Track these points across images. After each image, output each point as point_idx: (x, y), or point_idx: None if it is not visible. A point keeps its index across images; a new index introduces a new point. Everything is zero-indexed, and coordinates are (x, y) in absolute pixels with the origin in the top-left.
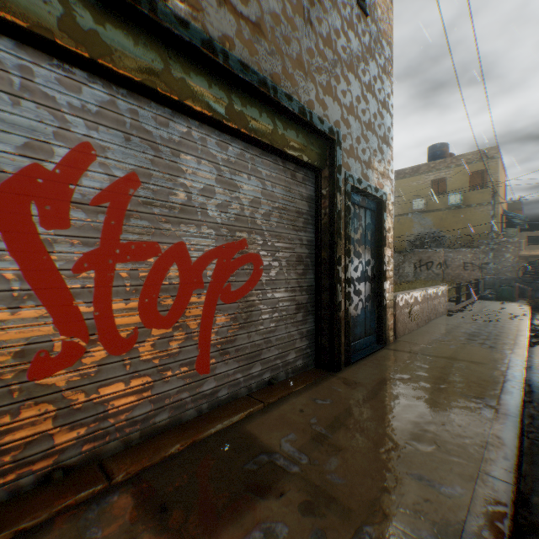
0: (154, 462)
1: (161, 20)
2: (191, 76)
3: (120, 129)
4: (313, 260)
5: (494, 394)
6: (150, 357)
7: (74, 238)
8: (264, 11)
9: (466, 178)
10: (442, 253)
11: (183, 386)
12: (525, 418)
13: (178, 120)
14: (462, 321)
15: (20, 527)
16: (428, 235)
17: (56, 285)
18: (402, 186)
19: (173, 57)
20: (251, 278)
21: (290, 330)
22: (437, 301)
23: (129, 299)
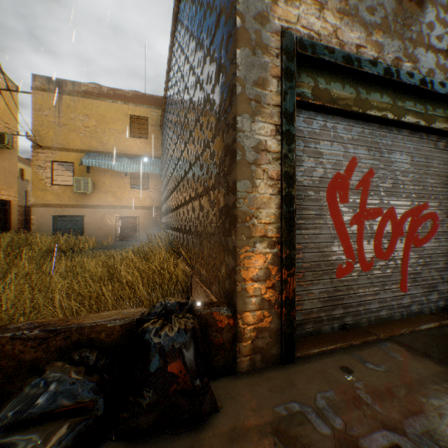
0: (394, 335)
1: (400, 79)
2: (404, 103)
3: (365, 145)
4: None
5: None
6: (377, 276)
7: (349, 208)
8: None
9: None
10: None
11: (392, 297)
12: None
13: (389, 131)
14: None
15: (350, 343)
16: None
17: (343, 231)
18: None
19: (396, 96)
20: (429, 230)
21: None
22: None
23: (368, 241)
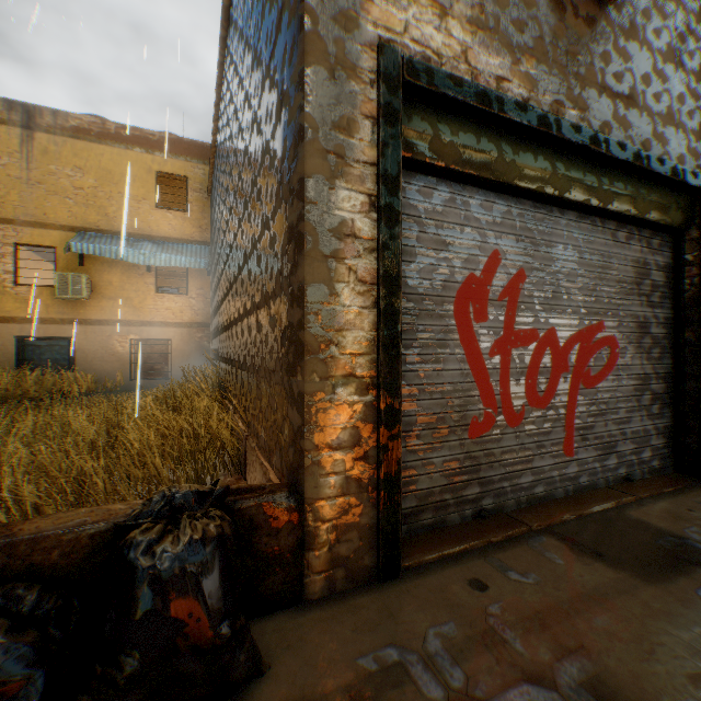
0: (554, 523)
1: (563, 135)
2: (570, 170)
3: (513, 233)
4: (669, 342)
5: None
6: (531, 433)
7: (488, 329)
8: (634, 78)
9: None
10: None
11: (553, 465)
12: None
13: (549, 212)
14: None
15: (489, 540)
16: None
17: (480, 366)
18: None
19: (557, 159)
20: (606, 362)
21: (644, 424)
22: None
23: (518, 379)
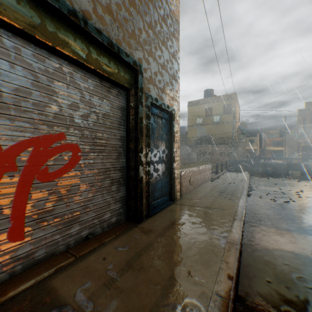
0: None
1: None
2: None
3: None
4: (125, 149)
5: (228, 230)
6: None
7: None
8: None
9: (222, 108)
10: (211, 147)
11: None
12: (243, 243)
13: None
14: (218, 184)
15: None
16: (204, 137)
17: None
18: (191, 110)
19: None
20: (70, 162)
21: (106, 198)
22: (205, 173)
23: None
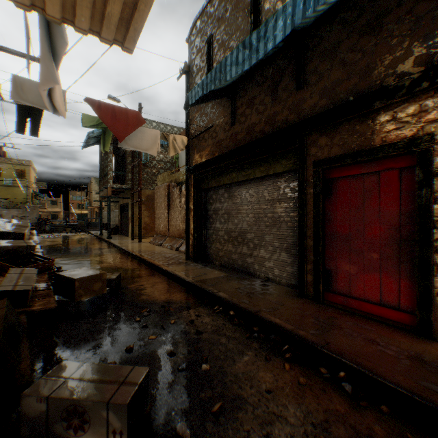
0: None
1: None
2: None
3: None
4: None
5: None
6: None
7: None
8: None
9: (16, 172)
10: (1, 210)
11: None
12: None
13: None
14: None
15: None
16: None
17: None
18: None
19: None
20: None
21: None
22: None
23: None
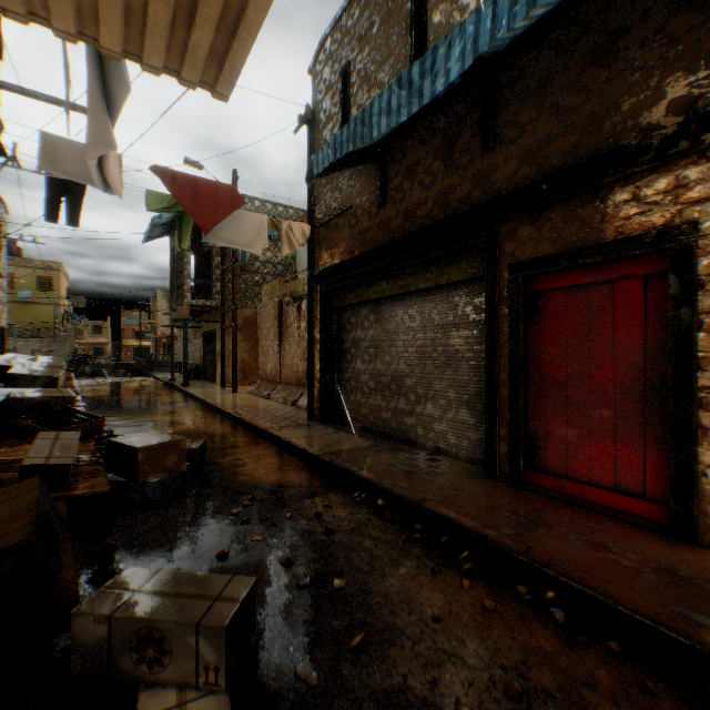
0: None
1: None
2: None
3: None
4: None
5: None
6: None
7: None
8: None
9: (38, 280)
10: (15, 341)
11: None
12: None
13: None
14: None
15: None
16: None
17: None
18: None
19: None
20: None
21: None
22: None
23: None
